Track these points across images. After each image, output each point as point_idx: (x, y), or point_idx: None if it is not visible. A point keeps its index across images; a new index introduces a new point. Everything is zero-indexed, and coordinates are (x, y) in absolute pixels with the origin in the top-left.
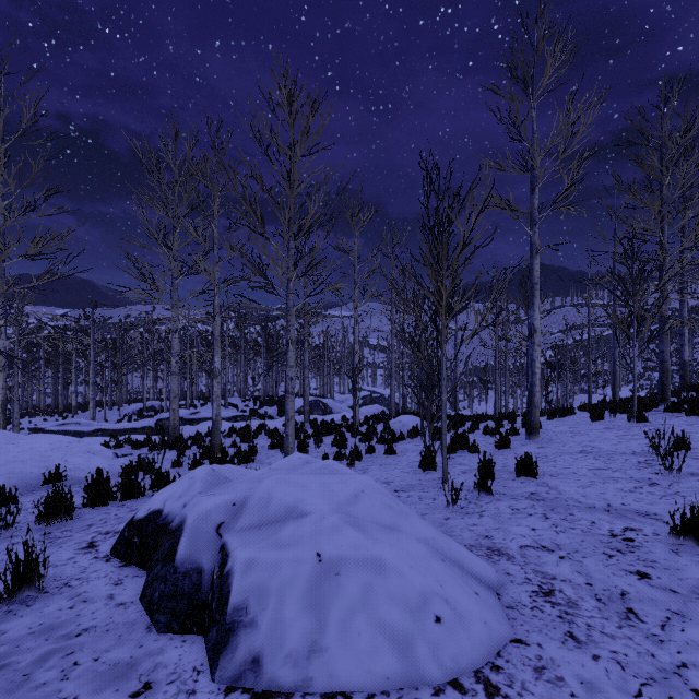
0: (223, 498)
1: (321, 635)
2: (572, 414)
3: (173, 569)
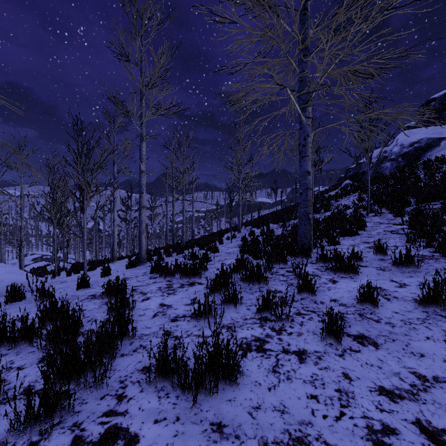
0: None
1: None
2: None
3: None
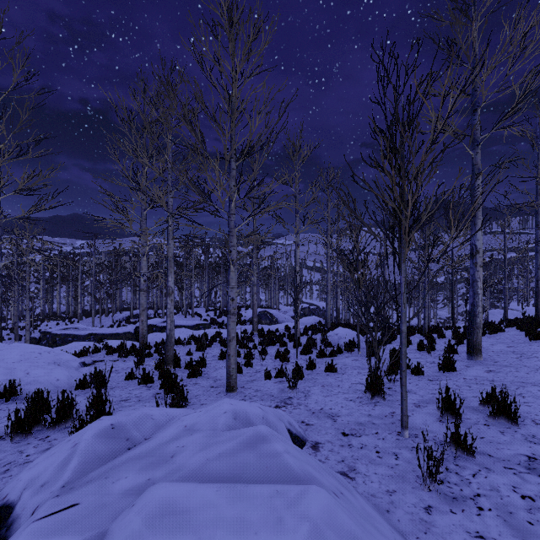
0: None
1: None
2: (501, 331)
3: None
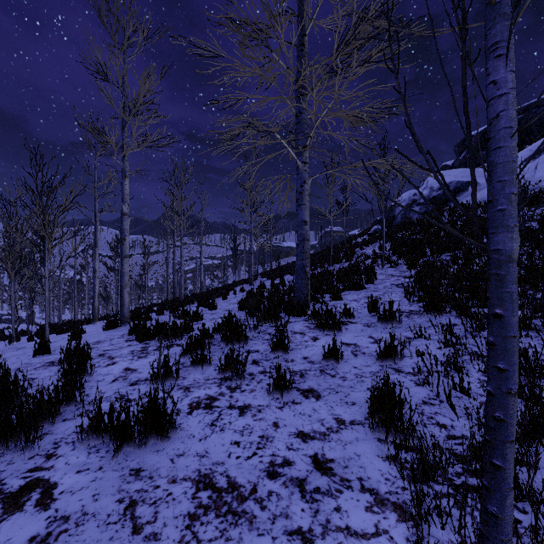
0: None
1: None
2: None
3: None
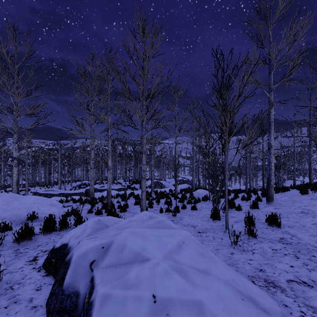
0: (96, 243)
1: None
2: (288, 190)
3: (61, 291)
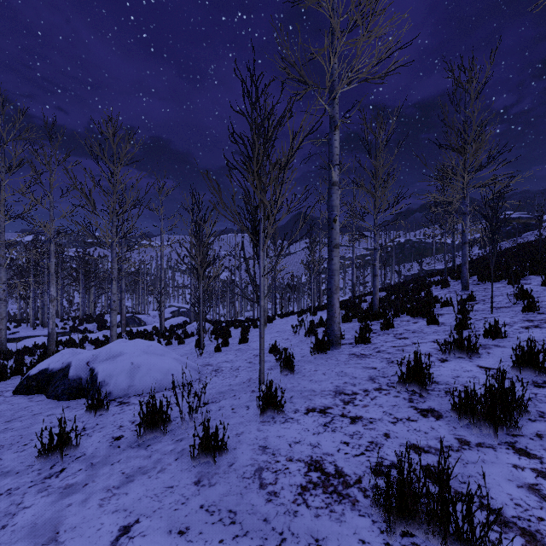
0: (88, 353)
1: (133, 383)
2: (294, 314)
3: (68, 380)
